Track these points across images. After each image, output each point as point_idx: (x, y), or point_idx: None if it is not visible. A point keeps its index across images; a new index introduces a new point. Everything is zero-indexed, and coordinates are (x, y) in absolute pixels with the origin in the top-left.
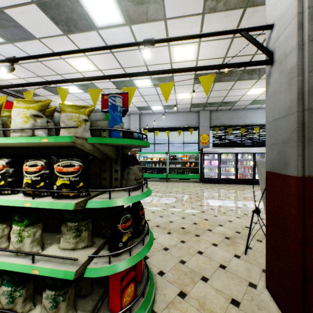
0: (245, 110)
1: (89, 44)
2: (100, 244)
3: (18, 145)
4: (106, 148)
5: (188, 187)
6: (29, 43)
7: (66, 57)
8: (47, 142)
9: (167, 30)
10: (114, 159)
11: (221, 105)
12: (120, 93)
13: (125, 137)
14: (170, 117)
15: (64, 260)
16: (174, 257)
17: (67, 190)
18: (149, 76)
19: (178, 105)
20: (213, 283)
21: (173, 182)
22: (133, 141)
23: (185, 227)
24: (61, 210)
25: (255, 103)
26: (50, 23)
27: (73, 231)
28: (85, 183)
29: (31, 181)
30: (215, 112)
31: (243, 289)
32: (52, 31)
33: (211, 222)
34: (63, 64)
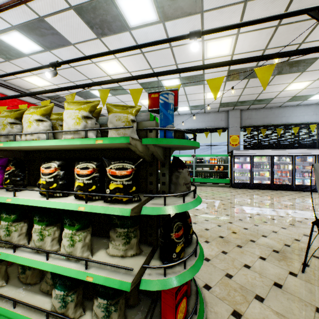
0: (282, 108)
1: (121, 46)
2: (148, 252)
3: (67, 147)
4: (158, 150)
5: (217, 191)
6: (64, 50)
7: (98, 61)
8: (101, 144)
9: (203, 24)
10: (162, 162)
11: (254, 104)
12: (168, 91)
13: (176, 137)
14: (197, 118)
15: (116, 268)
16: (218, 269)
17: (120, 194)
18: (178, 75)
19: (206, 105)
20: (271, 305)
21: (200, 186)
22: (188, 141)
23: (224, 236)
24: (110, 215)
25: (294, 99)
26: (85, 28)
27: (122, 237)
28: (137, 187)
29: (83, 184)
30: (246, 111)
31: (311, 315)
32: (86, 36)
33: (251, 231)
34: (94, 68)
